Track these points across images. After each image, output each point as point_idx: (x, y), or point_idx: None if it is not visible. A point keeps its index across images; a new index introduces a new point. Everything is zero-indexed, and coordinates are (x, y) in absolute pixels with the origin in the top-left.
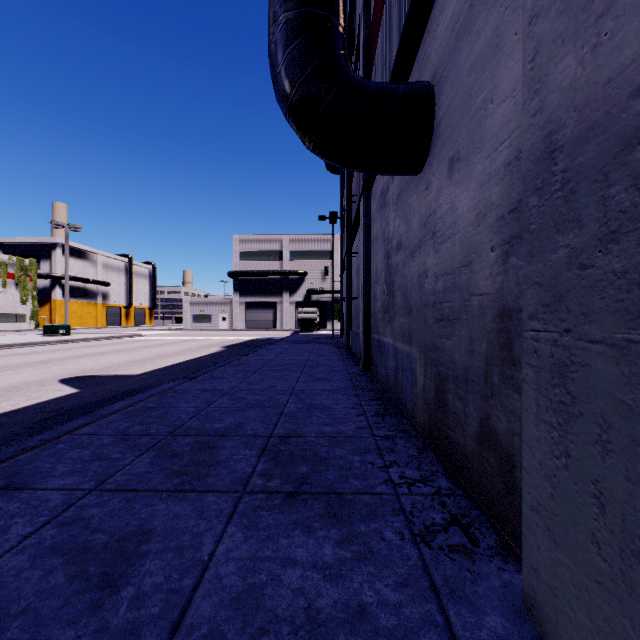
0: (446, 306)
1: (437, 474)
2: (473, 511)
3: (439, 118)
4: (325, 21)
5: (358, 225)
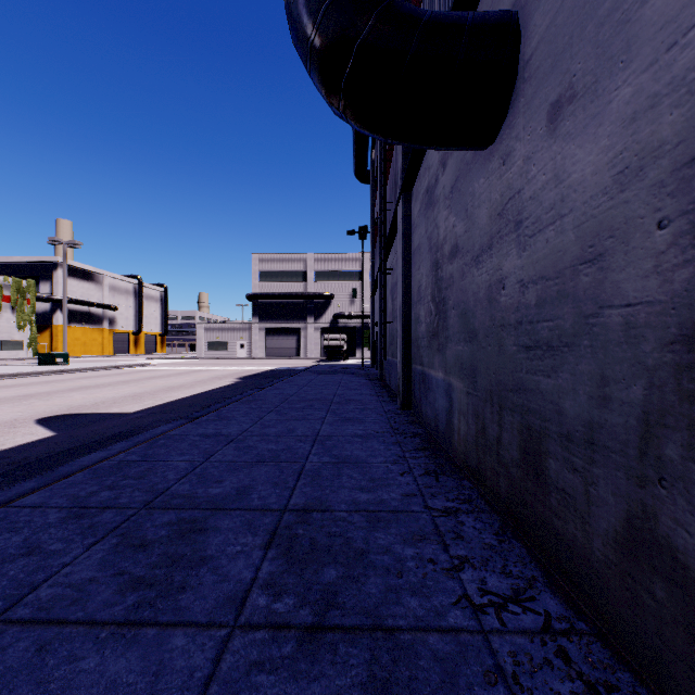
0: (544, 327)
1: (536, 585)
2: (621, 674)
3: (529, 52)
4: None
5: (394, 236)
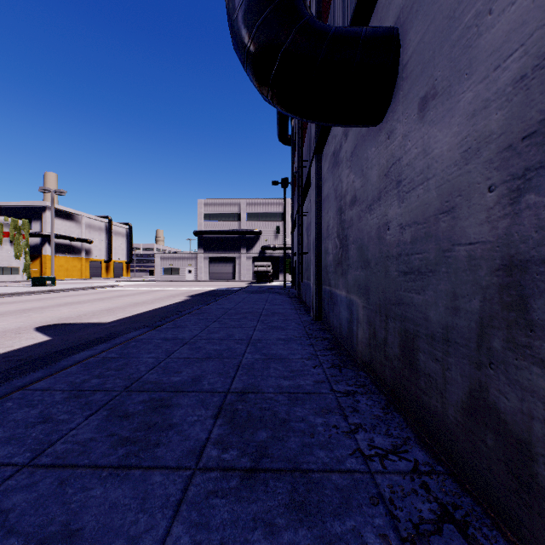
0: (416, 258)
1: (409, 442)
2: (464, 499)
3: (406, 59)
4: None
5: (309, 187)
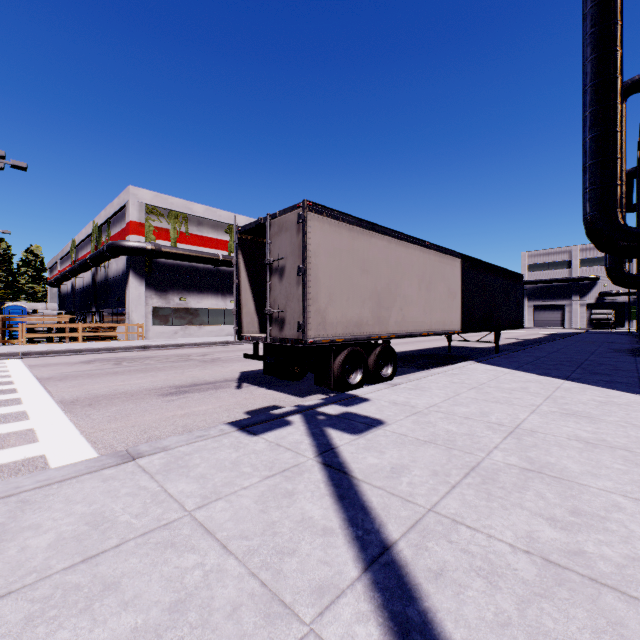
0: None
1: None
2: None
3: None
4: (619, 266)
5: None
